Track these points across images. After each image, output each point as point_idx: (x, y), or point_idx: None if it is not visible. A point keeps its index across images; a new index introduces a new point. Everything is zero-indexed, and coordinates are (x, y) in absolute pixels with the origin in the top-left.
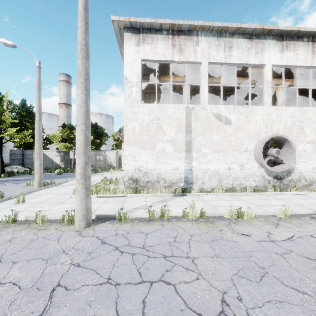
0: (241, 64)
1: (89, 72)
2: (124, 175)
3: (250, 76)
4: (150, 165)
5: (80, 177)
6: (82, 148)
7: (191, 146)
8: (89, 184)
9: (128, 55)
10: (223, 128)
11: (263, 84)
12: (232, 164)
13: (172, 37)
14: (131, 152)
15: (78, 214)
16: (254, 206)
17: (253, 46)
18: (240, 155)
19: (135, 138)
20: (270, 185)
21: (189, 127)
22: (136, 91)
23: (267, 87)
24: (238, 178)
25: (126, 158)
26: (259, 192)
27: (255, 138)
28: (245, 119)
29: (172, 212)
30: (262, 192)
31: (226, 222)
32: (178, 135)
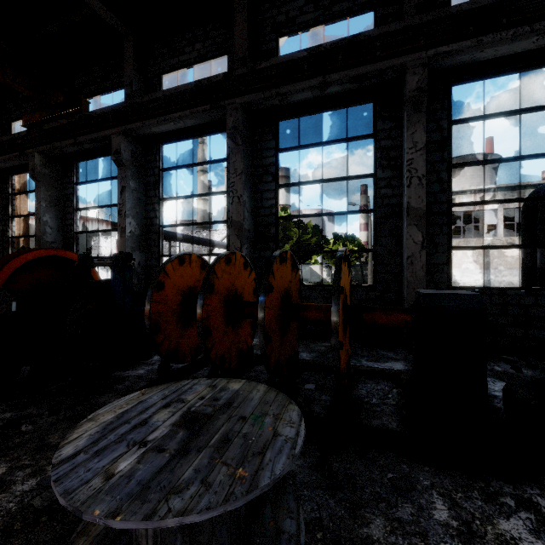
0: None
1: None
2: None
3: None
4: (457, 278)
5: None
6: None
7: (489, 265)
8: None
9: None
10: (516, 253)
11: None
12: None
13: (474, 195)
14: None
15: None
16: None
17: None
18: None
19: None
20: None
21: (488, 253)
22: None
23: None
24: None
25: None
26: None
27: None
28: None
29: None
30: None
31: None
32: (479, 258)
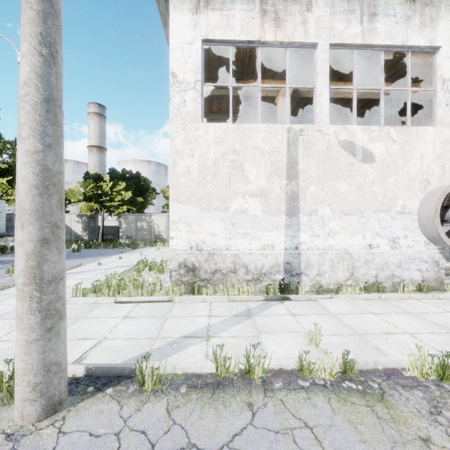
0: (392, 47)
1: (57, 0)
2: (170, 258)
3: (409, 71)
4: (219, 240)
5: (25, 283)
6: (31, 201)
7: (297, 203)
8: (55, 298)
9: (177, 31)
10: (358, 169)
11: (435, 85)
12: (375, 238)
13: None
14: (183, 216)
15: (18, 383)
16: (449, 334)
17: (416, 12)
18: (392, 220)
19: (190, 189)
20: (449, 279)
21: (294, 167)
22: (192, 100)
23: (444, 90)
24: (387, 266)
25: (174, 226)
26: (435, 294)
27: (419, 188)
28: (400, 152)
29: (269, 351)
30: (439, 294)
31: (421, 400)
32: (273, 182)
